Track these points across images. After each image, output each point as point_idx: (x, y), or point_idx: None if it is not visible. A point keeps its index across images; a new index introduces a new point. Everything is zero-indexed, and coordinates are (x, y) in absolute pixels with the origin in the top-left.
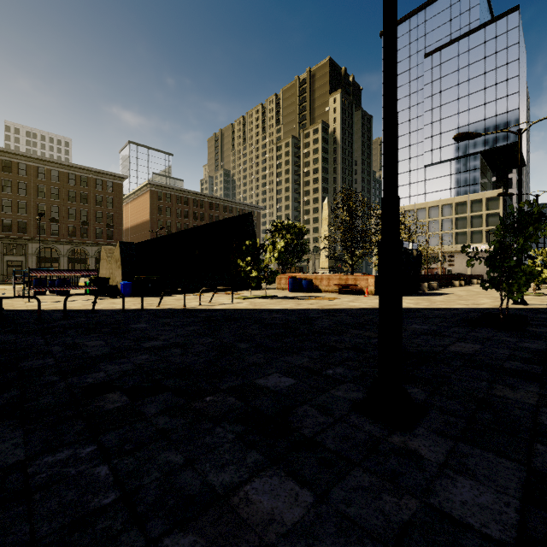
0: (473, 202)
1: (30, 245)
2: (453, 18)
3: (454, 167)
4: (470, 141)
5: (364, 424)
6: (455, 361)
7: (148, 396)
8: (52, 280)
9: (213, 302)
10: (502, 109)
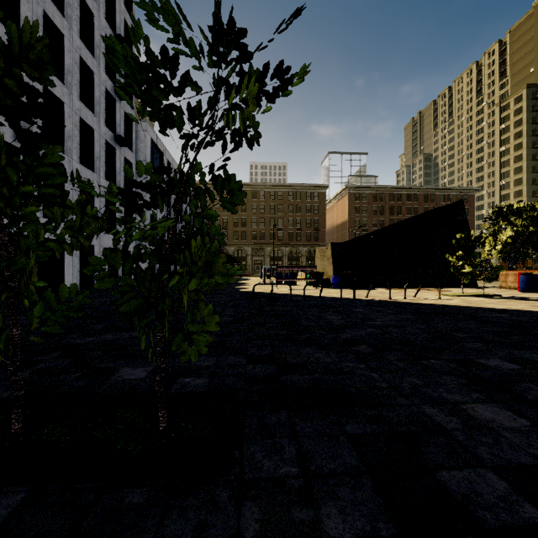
0: None
1: (266, 249)
2: None
3: None
4: None
5: None
6: None
7: (385, 351)
8: (286, 274)
9: (417, 297)
10: None
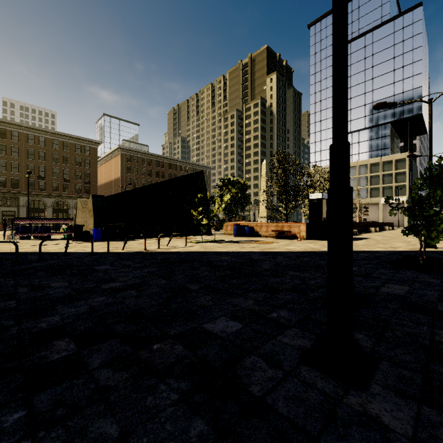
0: (384, 163)
1: (21, 198)
2: (368, 13)
3: (369, 134)
4: (382, 113)
5: (315, 379)
6: (390, 303)
7: (96, 343)
8: (36, 227)
9: (170, 246)
10: (408, 87)
